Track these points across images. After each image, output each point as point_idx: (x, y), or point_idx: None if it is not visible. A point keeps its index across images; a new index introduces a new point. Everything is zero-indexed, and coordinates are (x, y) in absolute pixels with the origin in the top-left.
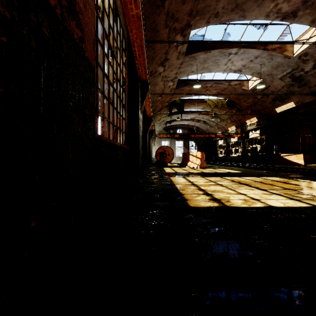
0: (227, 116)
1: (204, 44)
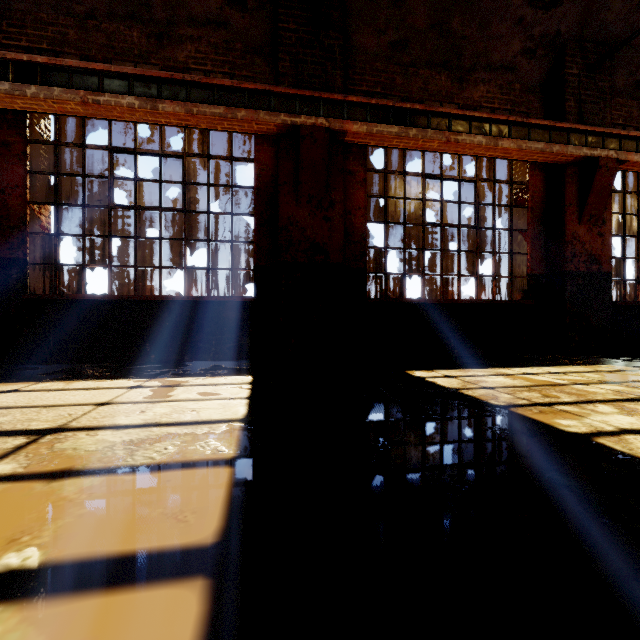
0: None
1: None
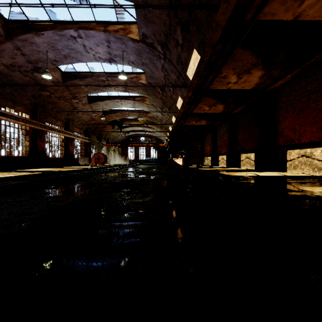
0: (159, 130)
1: (100, 97)
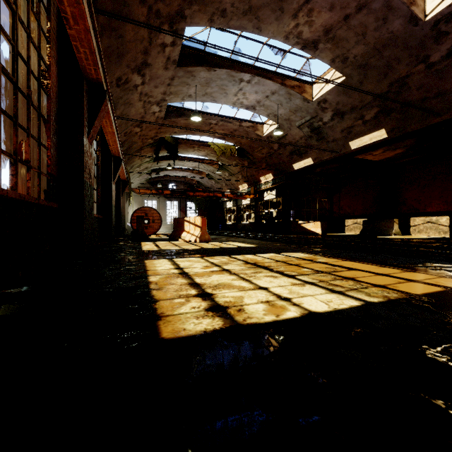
0: (237, 169)
1: (207, 57)
